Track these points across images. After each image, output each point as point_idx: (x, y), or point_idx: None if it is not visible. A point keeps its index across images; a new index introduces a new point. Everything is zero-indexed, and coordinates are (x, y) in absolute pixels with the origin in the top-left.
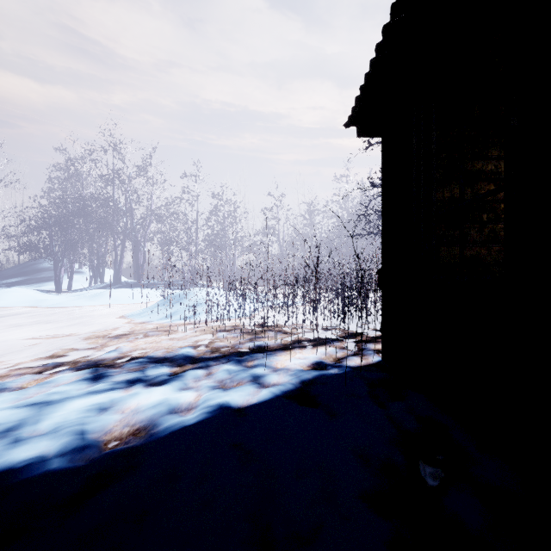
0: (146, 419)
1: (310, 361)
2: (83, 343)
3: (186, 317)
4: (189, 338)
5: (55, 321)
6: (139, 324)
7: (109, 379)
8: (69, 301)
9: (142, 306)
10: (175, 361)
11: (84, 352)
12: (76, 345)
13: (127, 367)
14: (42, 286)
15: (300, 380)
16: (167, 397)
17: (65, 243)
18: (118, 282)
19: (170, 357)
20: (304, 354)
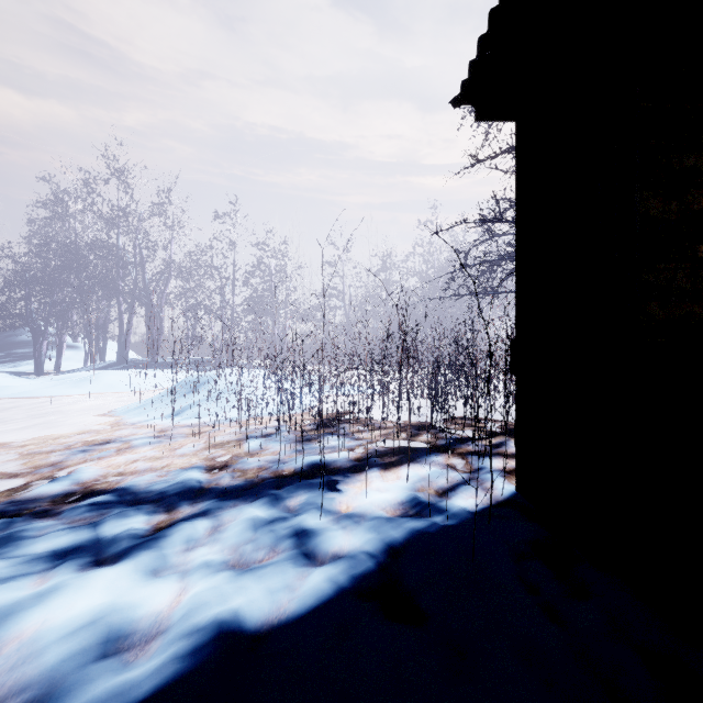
0: (38, 683)
1: (397, 497)
2: (23, 461)
3: (199, 416)
4: (202, 451)
5: (5, 421)
6: (132, 425)
7: (19, 549)
8: (42, 389)
9: (149, 396)
10: (162, 500)
11: (14, 481)
12: (8, 467)
13: (70, 516)
14: (19, 366)
15: (382, 547)
16: (110, 605)
17: (49, 306)
18: (124, 361)
19: (156, 492)
20: (385, 481)
